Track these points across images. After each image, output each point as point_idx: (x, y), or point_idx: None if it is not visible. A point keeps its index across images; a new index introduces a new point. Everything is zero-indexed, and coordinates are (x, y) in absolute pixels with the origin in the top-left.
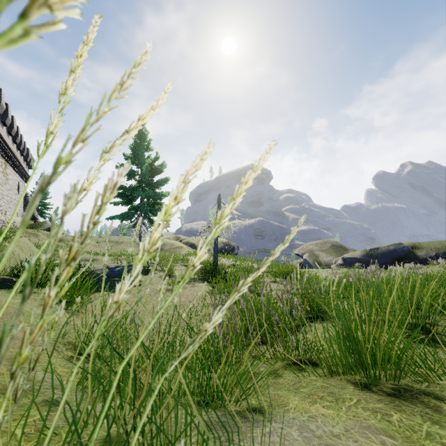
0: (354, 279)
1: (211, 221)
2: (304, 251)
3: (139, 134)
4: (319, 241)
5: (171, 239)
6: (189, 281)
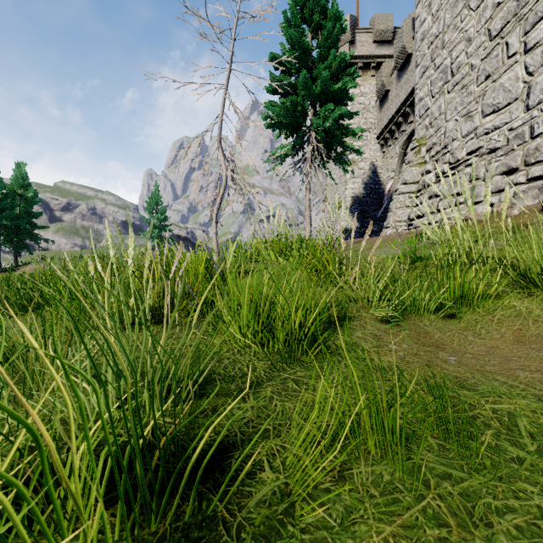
0: None
1: None
2: None
3: None
4: None
5: None
6: None
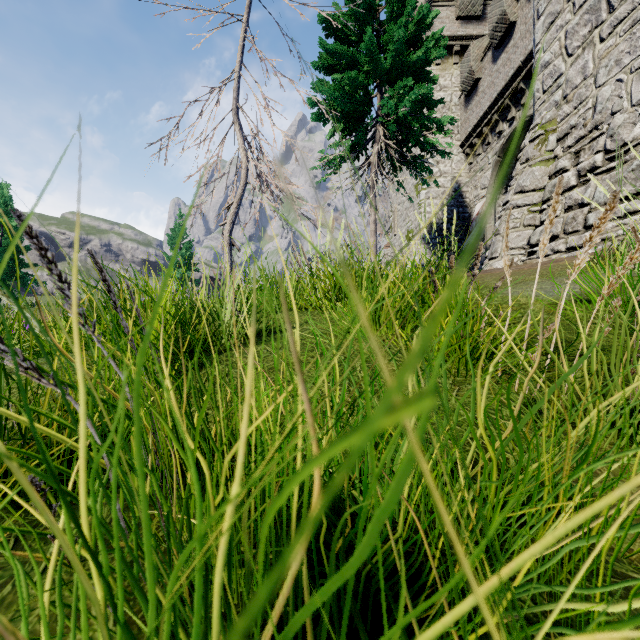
0: None
1: None
2: None
3: None
4: None
5: None
6: None
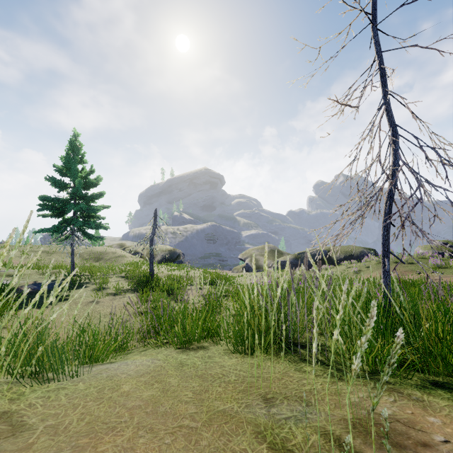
0: (271, 281)
1: (148, 234)
2: (246, 256)
3: (72, 147)
4: (260, 246)
5: (114, 247)
6: (120, 292)
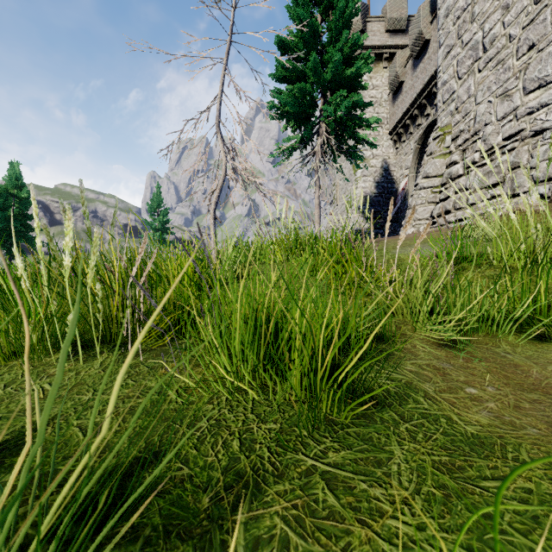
0: None
1: None
2: None
3: None
4: None
5: None
6: None
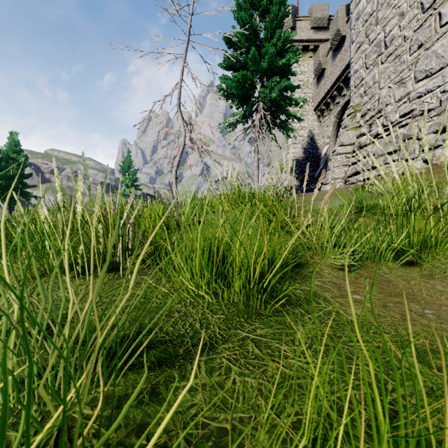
0: None
1: None
2: None
3: None
4: None
5: None
6: None
